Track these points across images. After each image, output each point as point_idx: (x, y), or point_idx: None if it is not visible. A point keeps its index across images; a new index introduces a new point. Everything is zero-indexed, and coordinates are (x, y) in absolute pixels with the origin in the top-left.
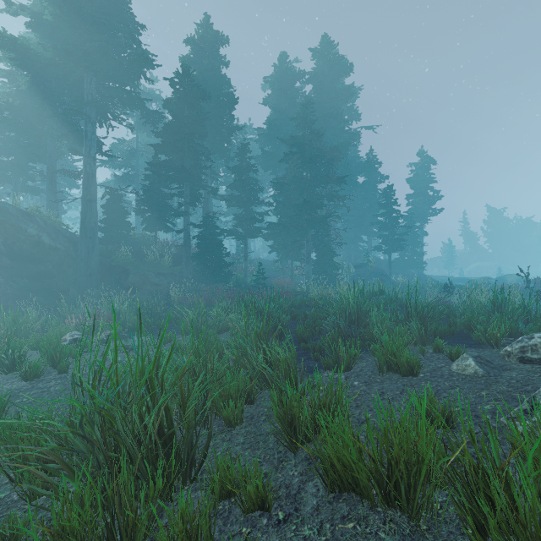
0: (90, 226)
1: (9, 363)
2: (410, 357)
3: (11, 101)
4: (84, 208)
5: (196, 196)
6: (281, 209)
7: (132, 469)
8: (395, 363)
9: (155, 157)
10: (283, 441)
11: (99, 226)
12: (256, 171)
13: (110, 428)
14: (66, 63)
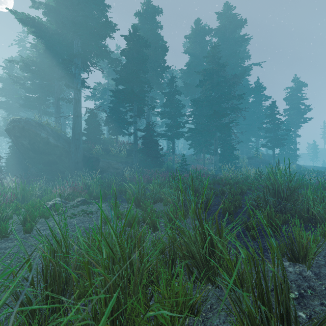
0: (77, 132)
1: None
2: None
3: (35, 59)
4: (73, 121)
5: (141, 111)
6: (196, 119)
7: None
8: None
9: (116, 89)
10: None
11: (83, 133)
12: (180, 94)
13: None
14: (62, 31)
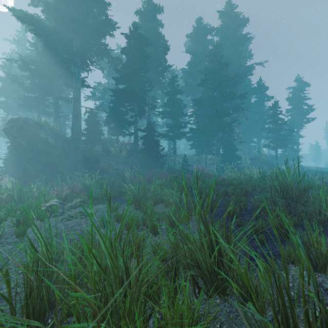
0: (77, 132)
1: None
2: None
3: (34, 58)
4: (73, 121)
5: (142, 111)
6: (198, 119)
7: None
8: None
9: (117, 88)
10: None
11: (83, 133)
12: (181, 93)
13: None
14: (61, 29)
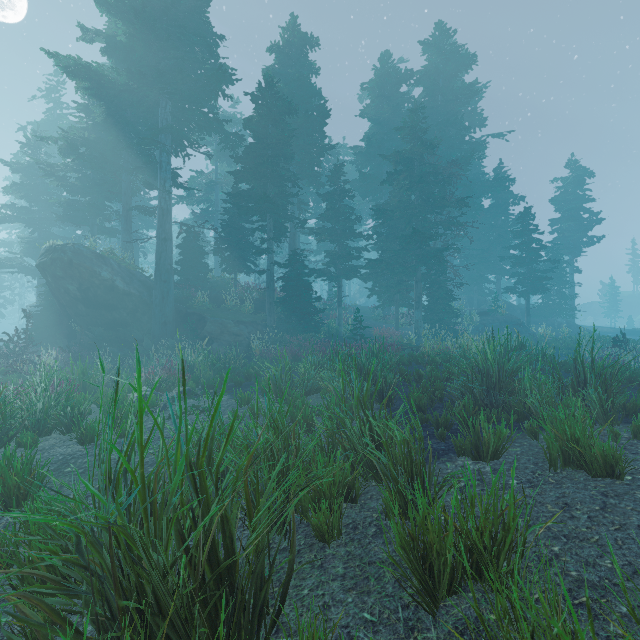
0: (165, 268)
1: (68, 422)
2: (609, 447)
3: (87, 135)
4: (158, 248)
5: (281, 230)
6: (382, 242)
7: (161, 627)
8: (578, 455)
9: (235, 187)
10: (409, 583)
11: (174, 269)
12: (352, 197)
13: (127, 554)
14: (140, 87)
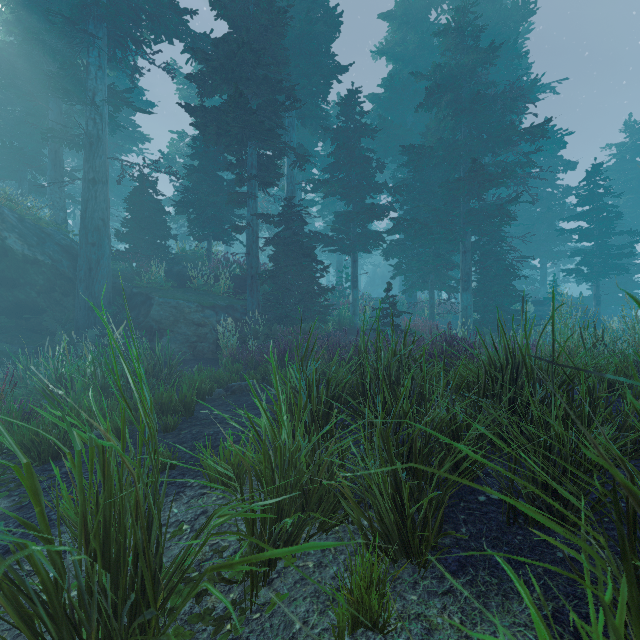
0: (94, 224)
1: None
2: None
3: None
4: (83, 194)
5: (270, 171)
6: (412, 203)
7: None
8: None
9: None
10: None
11: (117, 231)
12: (373, 132)
13: None
14: None
